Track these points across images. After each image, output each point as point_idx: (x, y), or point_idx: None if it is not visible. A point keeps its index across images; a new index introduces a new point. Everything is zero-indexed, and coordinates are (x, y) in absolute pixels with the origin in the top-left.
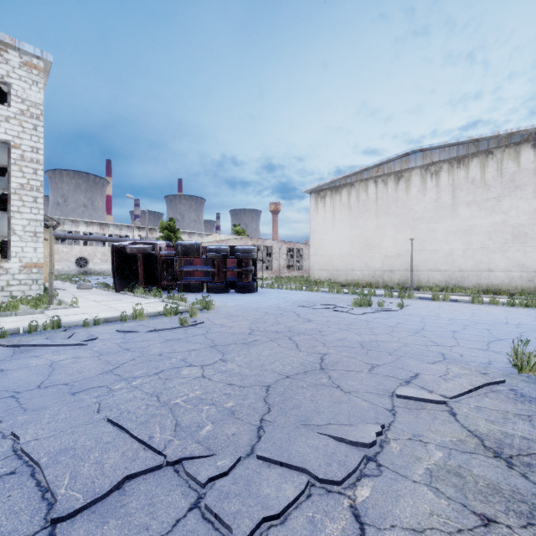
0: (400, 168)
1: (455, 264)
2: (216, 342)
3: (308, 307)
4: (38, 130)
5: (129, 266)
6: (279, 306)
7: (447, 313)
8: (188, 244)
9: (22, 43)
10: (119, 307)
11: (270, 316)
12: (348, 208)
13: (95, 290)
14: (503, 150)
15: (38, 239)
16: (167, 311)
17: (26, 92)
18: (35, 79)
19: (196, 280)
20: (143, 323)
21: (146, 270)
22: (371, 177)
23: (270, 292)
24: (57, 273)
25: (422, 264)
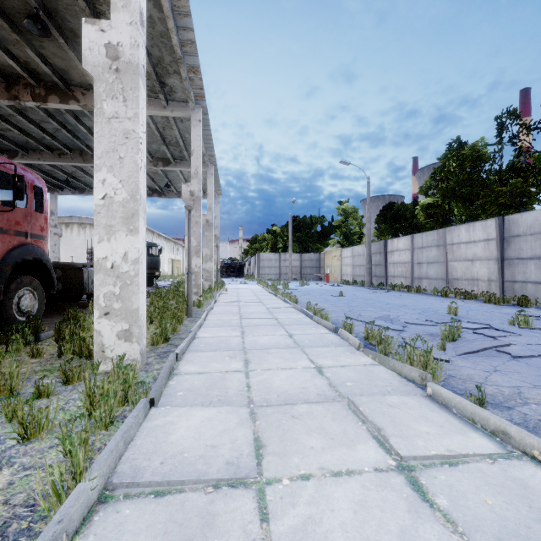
0: (68, 222)
1: None
2: None
3: None
4: None
5: None
6: None
7: None
8: None
9: None
10: None
11: None
12: None
13: None
14: None
15: None
16: None
17: None
18: None
19: None
20: None
21: None
22: None
23: None
24: None
25: None
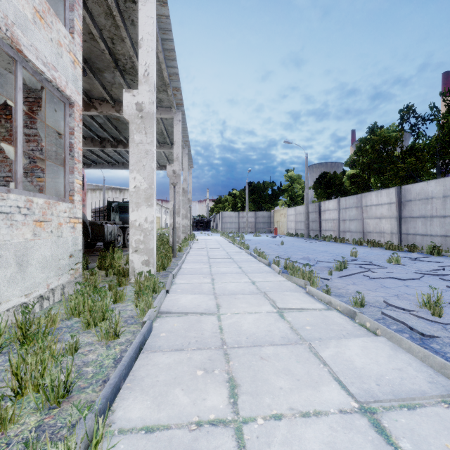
0: None
1: None
2: None
3: None
4: None
5: None
6: None
7: None
8: None
9: None
10: None
11: None
12: None
13: None
14: (105, 190)
15: None
16: None
17: None
18: None
19: None
20: None
21: None
22: None
23: None
24: None
25: None
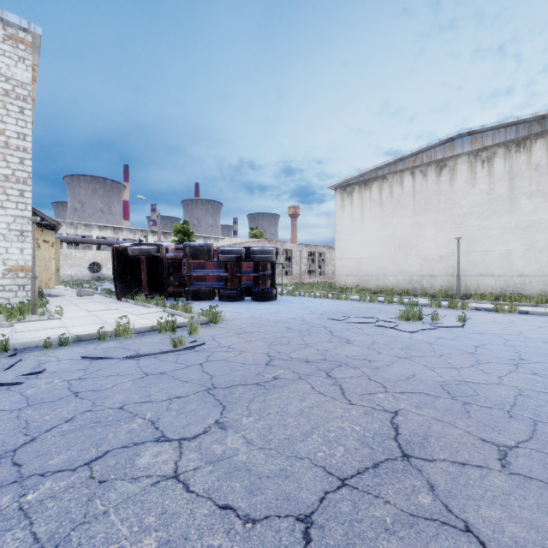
0: (443, 156)
1: (513, 267)
2: (216, 381)
3: (341, 321)
4: (25, 113)
5: (131, 270)
6: (304, 319)
7: (532, 331)
8: (197, 244)
9: (5, 13)
10: (109, 319)
11: (295, 334)
12: (380, 204)
13: (98, 297)
14: None
15: (25, 238)
16: (161, 326)
17: (11, 70)
18: (22, 55)
19: (206, 286)
20: (123, 344)
21: (150, 275)
22: (407, 168)
23: (291, 300)
24: (70, 279)
25: (470, 267)
